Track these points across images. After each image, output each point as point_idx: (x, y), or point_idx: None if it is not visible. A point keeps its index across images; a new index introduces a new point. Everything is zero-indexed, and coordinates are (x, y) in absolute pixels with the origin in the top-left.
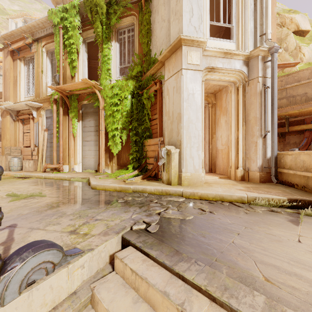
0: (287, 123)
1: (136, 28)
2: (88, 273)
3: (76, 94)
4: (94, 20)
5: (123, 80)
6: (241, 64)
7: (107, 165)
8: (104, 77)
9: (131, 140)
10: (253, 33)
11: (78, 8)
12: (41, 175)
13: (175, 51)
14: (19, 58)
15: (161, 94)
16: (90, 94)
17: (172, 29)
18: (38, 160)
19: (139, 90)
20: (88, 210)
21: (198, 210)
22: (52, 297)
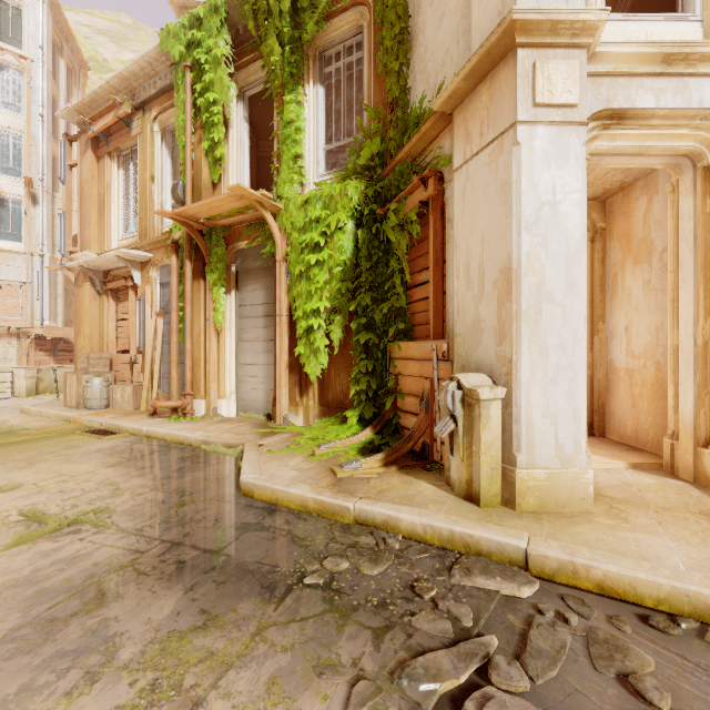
0: None
1: (369, 36)
2: None
3: (221, 227)
4: (263, 36)
5: (333, 182)
6: None
7: (294, 406)
8: (286, 177)
9: (356, 341)
10: None
11: (225, 11)
12: (140, 428)
13: (489, 71)
14: (109, 153)
15: (439, 211)
16: (255, 225)
17: (479, 8)
18: (143, 384)
19: (375, 205)
20: (195, 636)
21: (621, 689)
22: None
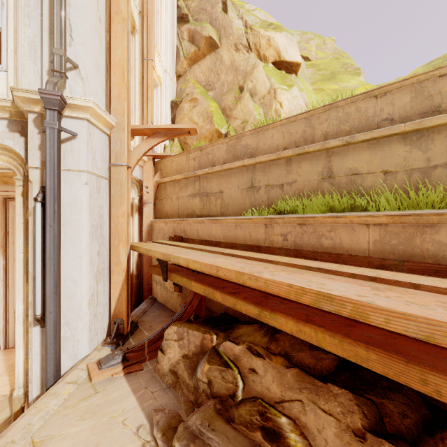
0: (164, 263)
1: None
2: None
3: None
4: None
5: None
6: (1, 129)
7: None
8: None
9: None
10: (39, 51)
11: None
12: None
13: None
14: None
15: None
16: None
17: None
18: None
19: None
20: None
21: None
22: None
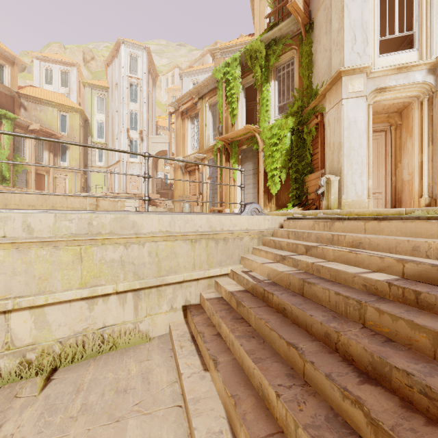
0: None
1: (296, 61)
2: (271, 225)
3: (236, 141)
4: (254, 66)
5: (282, 119)
6: (423, 74)
7: (266, 207)
8: (262, 119)
9: (291, 178)
10: None
11: (238, 59)
12: None
13: (335, 83)
14: (187, 117)
15: (322, 126)
16: (249, 139)
17: (334, 61)
18: (203, 206)
19: (299, 126)
20: None
21: None
22: (259, 225)
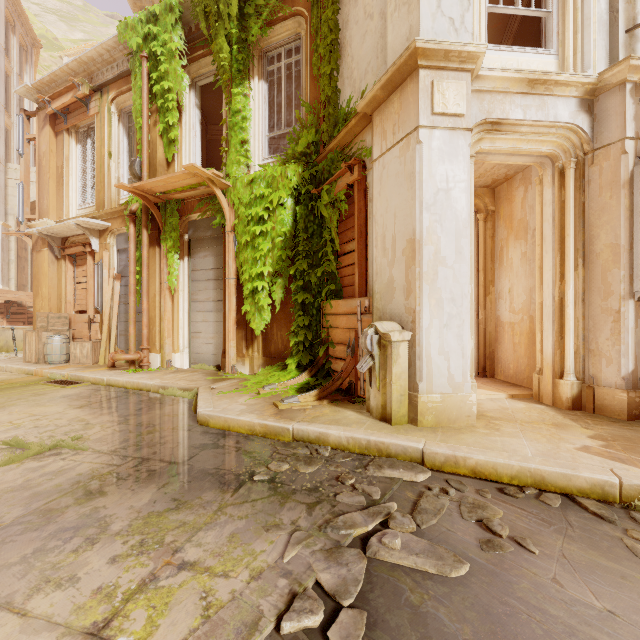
0: None
1: (306, 43)
2: None
3: (175, 200)
4: (214, 35)
5: (275, 165)
6: (572, 109)
7: (241, 357)
8: (234, 159)
9: (294, 300)
10: (606, 25)
11: (179, 10)
12: (101, 377)
13: (400, 84)
14: (67, 130)
15: (363, 193)
16: (206, 199)
17: (393, 33)
18: (101, 341)
19: (311, 186)
20: (170, 514)
21: (478, 528)
22: None
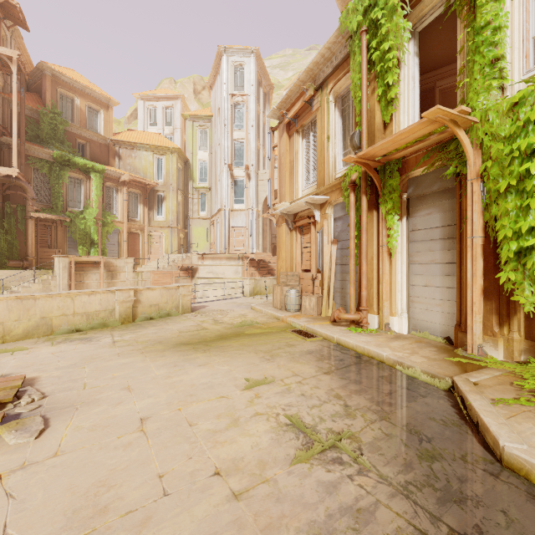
0: None
1: None
2: None
3: (395, 160)
4: None
5: None
6: None
7: (490, 336)
8: (479, 88)
9: None
10: None
11: None
12: (332, 335)
13: None
14: (296, 131)
15: None
16: (433, 149)
17: None
18: (322, 296)
19: None
20: None
21: None
22: None
